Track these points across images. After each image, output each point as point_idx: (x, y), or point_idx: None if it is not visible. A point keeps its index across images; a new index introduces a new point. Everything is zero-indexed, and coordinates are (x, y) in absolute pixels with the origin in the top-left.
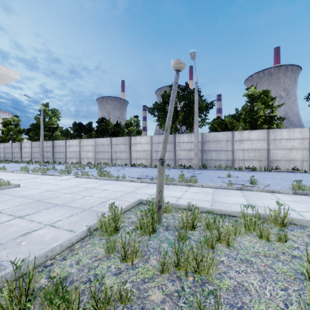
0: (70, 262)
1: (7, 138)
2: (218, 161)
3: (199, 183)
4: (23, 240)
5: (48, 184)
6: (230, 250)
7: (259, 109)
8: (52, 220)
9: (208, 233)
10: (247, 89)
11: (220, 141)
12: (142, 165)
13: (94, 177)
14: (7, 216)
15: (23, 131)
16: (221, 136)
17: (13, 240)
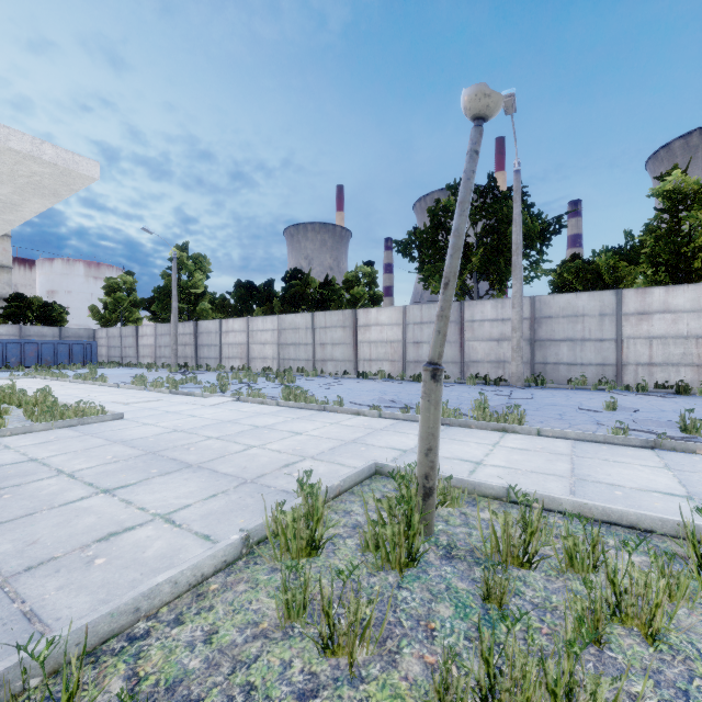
0: (191, 633)
1: (113, 318)
2: (577, 367)
3: (530, 424)
4: (100, 552)
5: (178, 415)
6: (661, 655)
7: (696, 229)
8: (170, 503)
9: (573, 583)
10: (661, 178)
11: (581, 315)
12: (383, 375)
13: (274, 400)
14: (83, 486)
15: (140, 302)
16: (584, 304)
17: (80, 551)
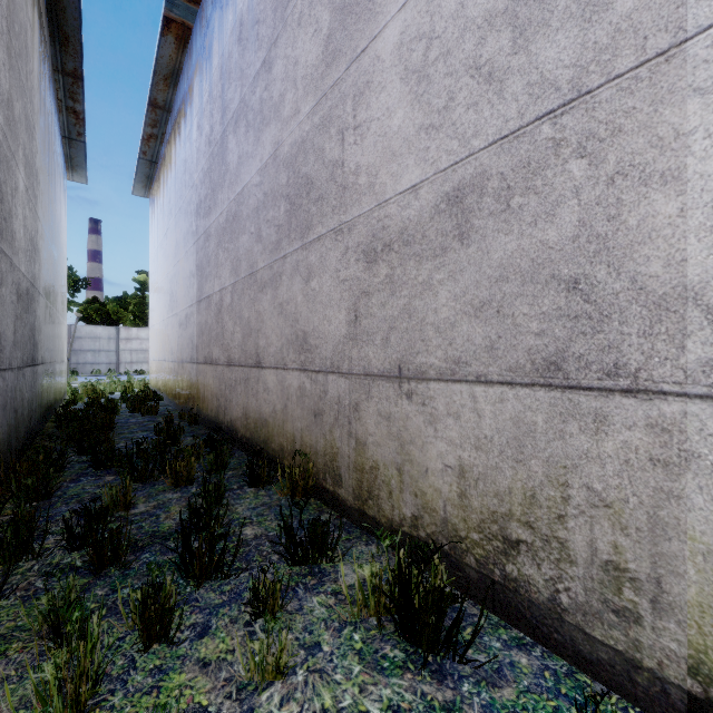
0: None
1: None
2: (97, 365)
3: None
4: None
5: None
6: None
7: None
8: None
9: None
10: (139, 274)
11: (99, 338)
12: None
13: None
14: None
15: None
16: (101, 332)
17: None
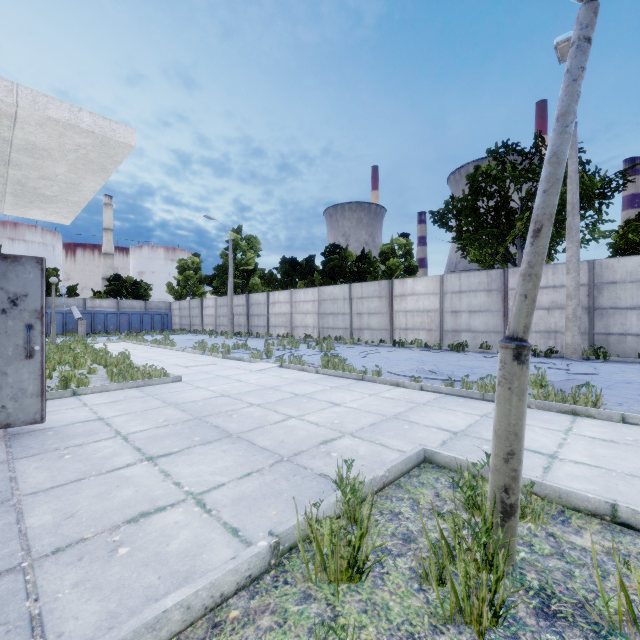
0: None
1: (184, 293)
2: None
3: (605, 406)
4: (126, 537)
5: (227, 380)
6: None
7: None
8: (204, 480)
9: None
10: None
11: None
12: (419, 344)
13: (314, 368)
14: (132, 451)
15: (204, 279)
16: None
17: (108, 533)
